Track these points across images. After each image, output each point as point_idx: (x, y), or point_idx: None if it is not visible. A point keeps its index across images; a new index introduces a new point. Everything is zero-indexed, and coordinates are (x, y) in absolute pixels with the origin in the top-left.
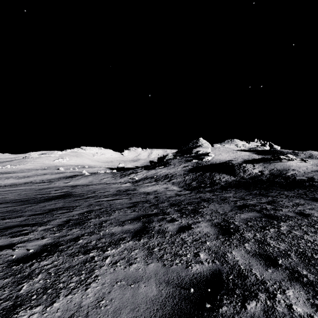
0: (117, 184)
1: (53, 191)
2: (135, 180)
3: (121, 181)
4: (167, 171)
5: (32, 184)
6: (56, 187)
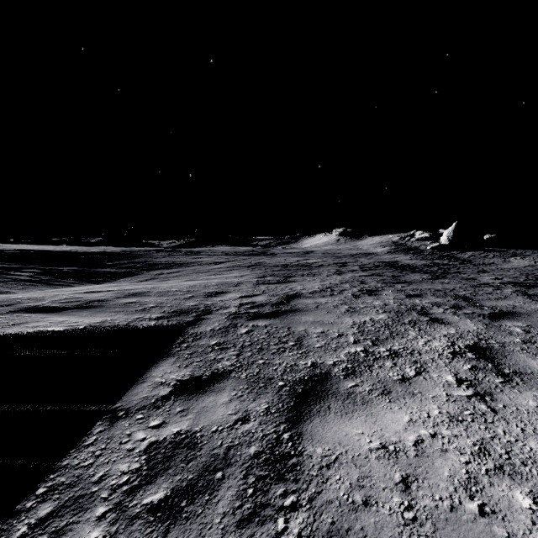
0: None
1: None
2: None
3: None
4: None
5: None
6: None
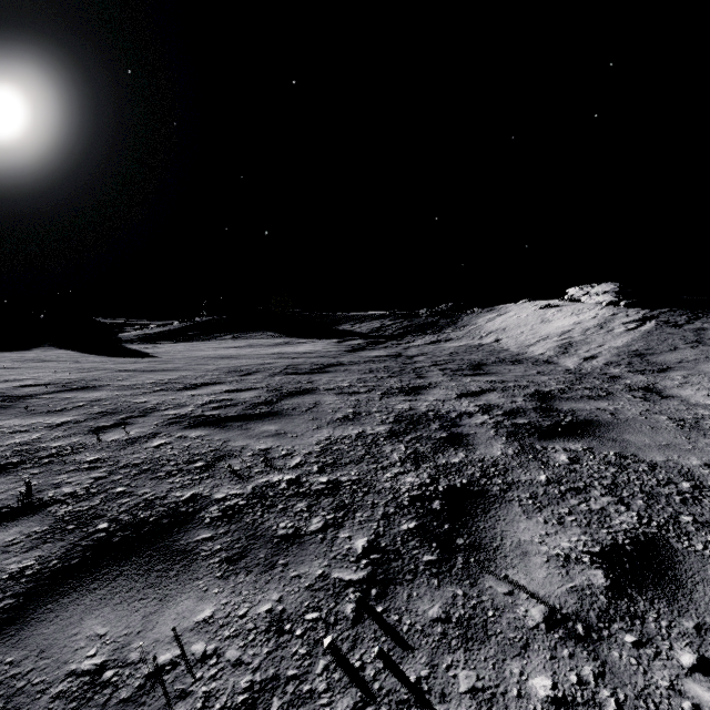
0: None
1: None
2: None
3: None
4: None
5: None
6: None
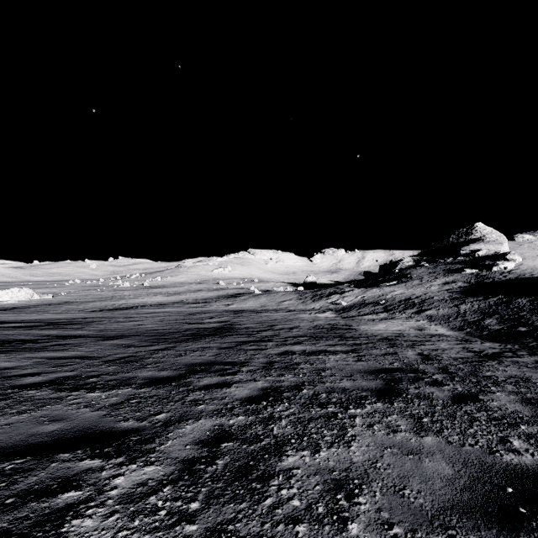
0: (308, 313)
1: (207, 318)
2: (341, 307)
3: (315, 307)
4: (406, 291)
5: (182, 304)
6: (213, 311)
